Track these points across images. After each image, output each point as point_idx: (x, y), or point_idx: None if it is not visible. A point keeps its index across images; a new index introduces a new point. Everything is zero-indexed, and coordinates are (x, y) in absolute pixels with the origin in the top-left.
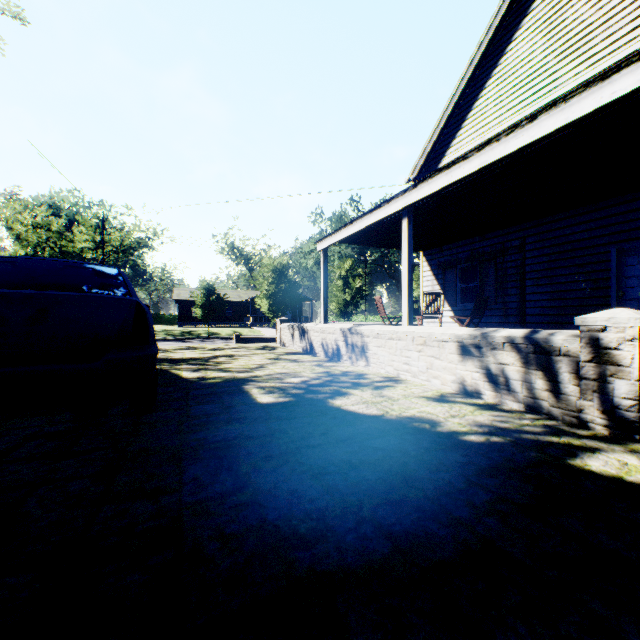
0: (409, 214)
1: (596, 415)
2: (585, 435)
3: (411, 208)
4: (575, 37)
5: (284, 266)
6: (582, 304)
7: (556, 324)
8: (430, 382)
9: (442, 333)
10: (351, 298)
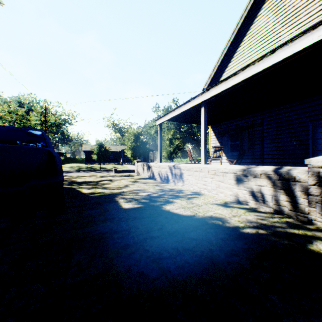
0: (205, 105)
1: (318, 216)
2: (312, 228)
3: (206, 102)
4: (290, 14)
5: (139, 133)
6: (294, 153)
7: (280, 163)
8: (218, 195)
9: (225, 168)
10: (173, 150)
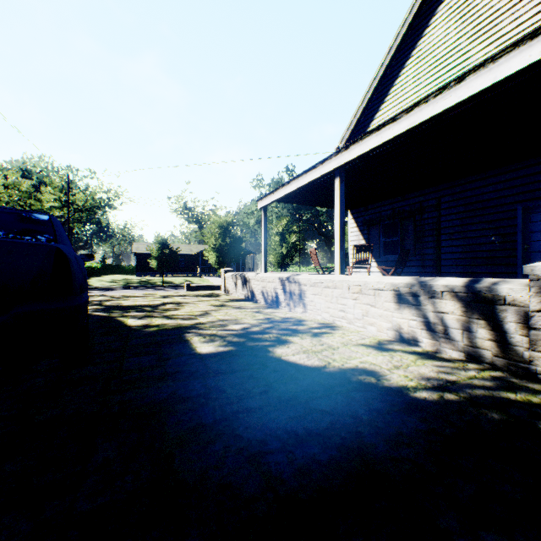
0: (341, 174)
1: None
2: (540, 389)
3: (343, 168)
4: (485, 21)
5: (229, 223)
6: (491, 256)
7: (468, 273)
8: (366, 329)
9: (378, 282)
10: (287, 251)
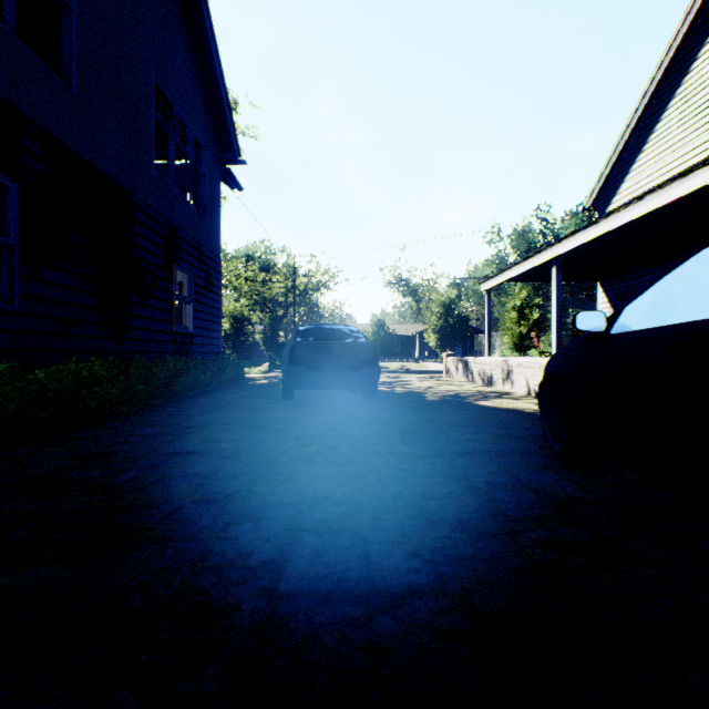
0: (558, 263)
1: None
2: None
3: (560, 257)
4: None
5: (452, 300)
6: None
7: None
8: None
9: None
10: (527, 330)
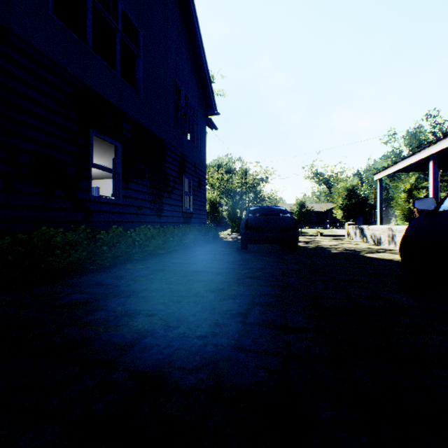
0: (434, 158)
1: None
2: None
3: (436, 154)
4: None
5: (353, 186)
6: None
7: None
8: None
9: None
10: None
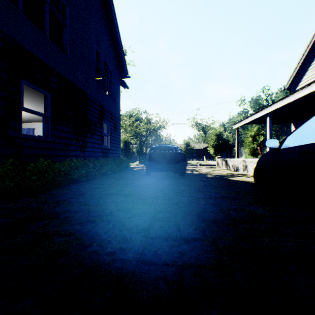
0: (269, 115)
1: None
2: None
3: (271, 112)
4: None
5: (220, 133)
6: None
7: None
8: None
9: None
10: (257, 146)
